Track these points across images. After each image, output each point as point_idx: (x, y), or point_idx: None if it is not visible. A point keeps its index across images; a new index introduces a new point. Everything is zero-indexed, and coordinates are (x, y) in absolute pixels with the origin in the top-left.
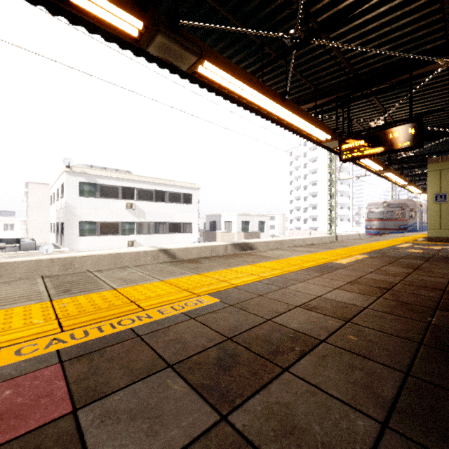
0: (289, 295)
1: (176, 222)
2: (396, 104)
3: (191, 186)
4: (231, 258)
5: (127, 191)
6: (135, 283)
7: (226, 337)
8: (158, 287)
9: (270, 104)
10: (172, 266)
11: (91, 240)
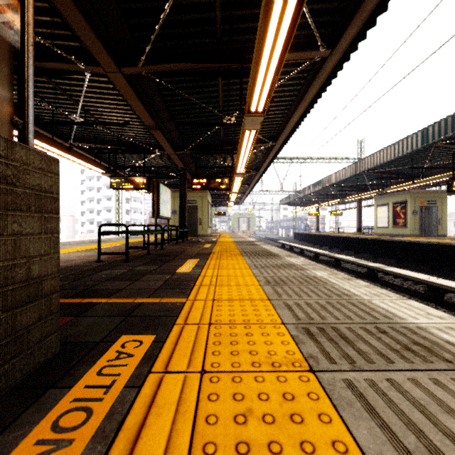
0: (70, 256)
1: None
2: (146, 159)
3: None
4: None
5: None
6: None
7: None
8: None
9: (59, 151)
10: None
11: None
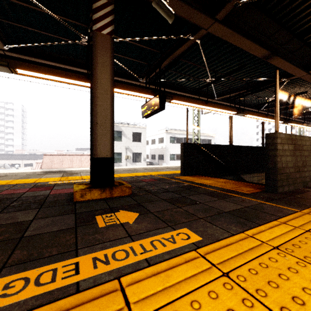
0: None
1: None
2: None
3: (211, 136)
4: None
5: (185, 139)
6: None
7: None
8: None
9: (299, 125)
10: None
11: (173, 162)
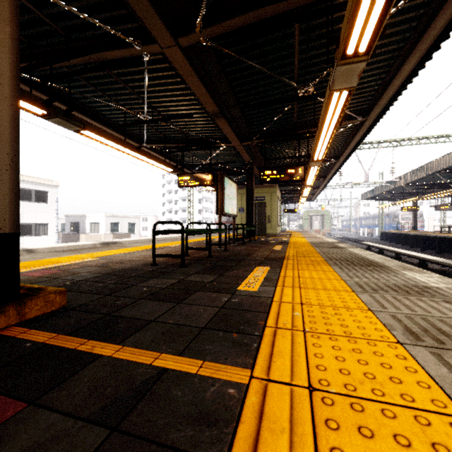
0: (133, 256)
1: (25, 223)
2: (212, 155)
3: (47, 183)
4: (103, 248)
5: None
6: (43, 259)
7: (104, 263)
8: (62, 259)
9: (130, 151)
10: (60, 253)
11: None
